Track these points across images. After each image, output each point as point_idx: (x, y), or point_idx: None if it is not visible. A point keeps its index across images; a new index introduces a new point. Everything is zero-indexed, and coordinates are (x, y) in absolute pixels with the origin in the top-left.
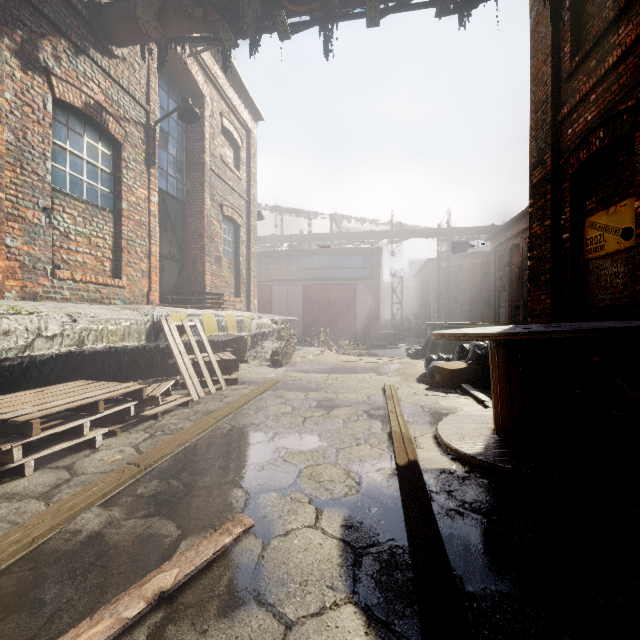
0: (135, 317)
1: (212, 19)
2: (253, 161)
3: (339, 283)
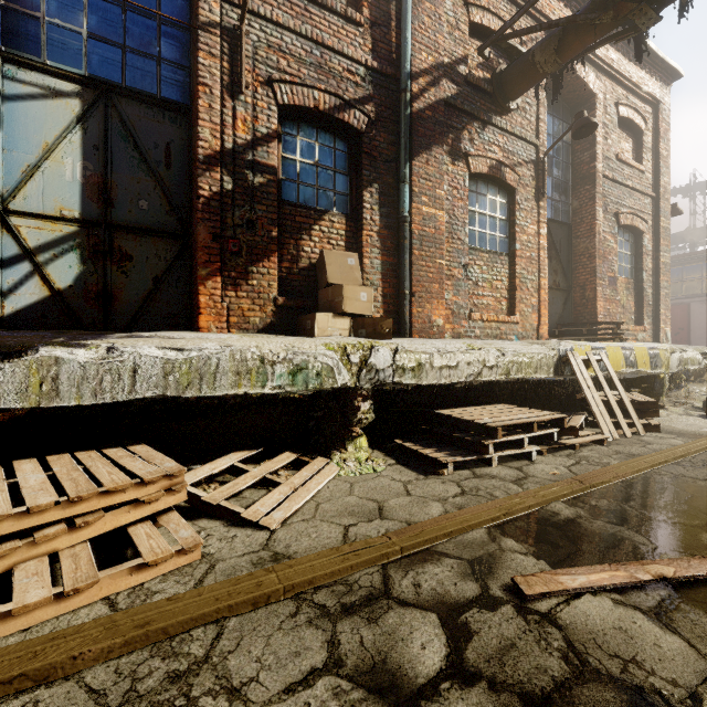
0: (544, 351)
1: (625, 13)
2: (663, 141)
3: None
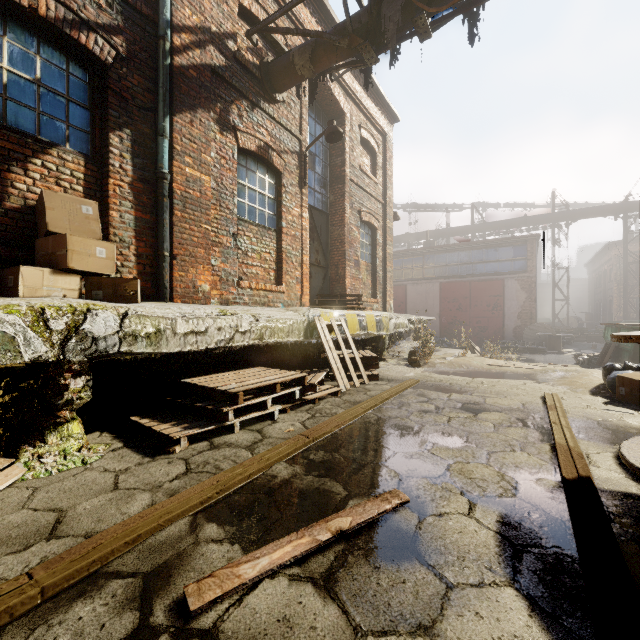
0: (296, 317)
1: (356, 45)
2: (389, 164)
3: (482, 279)
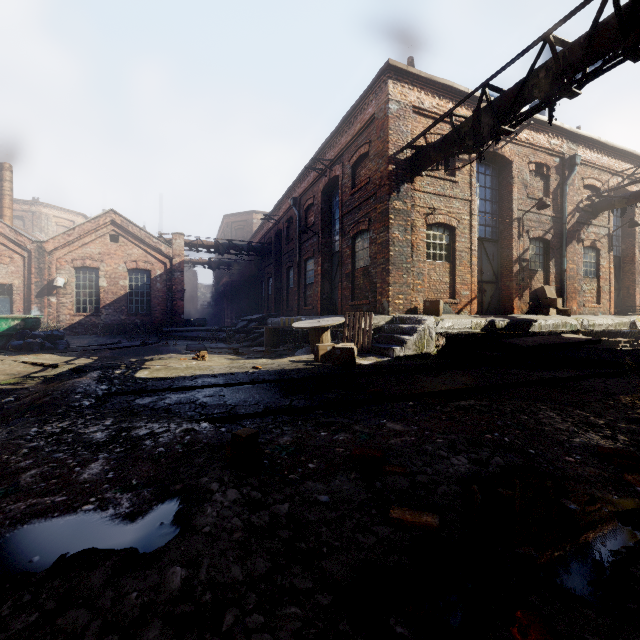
0: (625, 320)
1: None
2: None
3: None
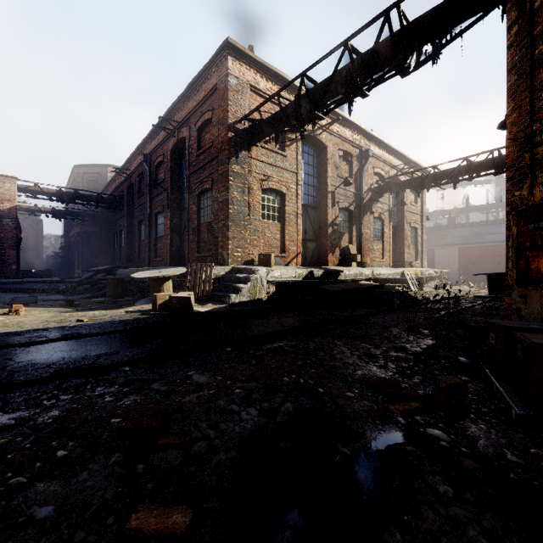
0: (398, 271)
1: (416, 189)
2: (424, 195)
3: (489, 245)
